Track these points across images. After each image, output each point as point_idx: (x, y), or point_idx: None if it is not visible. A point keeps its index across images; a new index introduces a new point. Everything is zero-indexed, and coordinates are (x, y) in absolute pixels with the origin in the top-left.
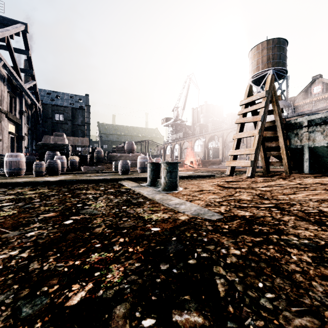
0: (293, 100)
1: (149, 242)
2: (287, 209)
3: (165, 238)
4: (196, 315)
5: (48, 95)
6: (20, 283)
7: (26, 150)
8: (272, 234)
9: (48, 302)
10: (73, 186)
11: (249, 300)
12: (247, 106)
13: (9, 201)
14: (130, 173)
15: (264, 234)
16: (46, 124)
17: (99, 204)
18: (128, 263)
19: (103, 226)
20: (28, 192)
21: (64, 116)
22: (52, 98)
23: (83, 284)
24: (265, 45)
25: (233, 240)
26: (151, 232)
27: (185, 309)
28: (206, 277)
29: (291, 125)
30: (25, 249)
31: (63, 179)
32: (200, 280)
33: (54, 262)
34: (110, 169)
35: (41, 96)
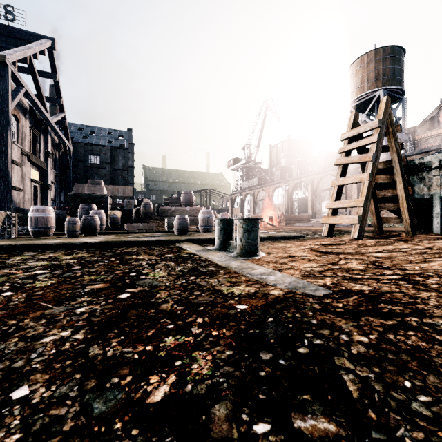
0: (412, 132)
1: (238, 323)
2: (422, 283)
3: (258, 319)
4: (324, 421)
5: (80, 131)
6: (82, 371)
7: (52, 203)
8: (409, 316)
9: (123, 397)
10: (119, 250)
11: (395, 404)
12: (351, 141)
13: (43, 268)
14: (190, 233)
15: (398, 316)
16: (78, 169)
17: (158, 273)
18: (216, 350)
19: (171, 301)
20: (64, 257)
21: (100, 158)
22: (85, 135)
23: (163, 376)
24: (372, 57)
25: (354, 322)
26: (237, 310)
27: (308, 412)
28: (327, 371)
29: (415, 167)
30: (78, 330)
31: (105, 241)
32: (319, 375)
33: (119, 347)
34: (162, 228)
35: (71, 132)
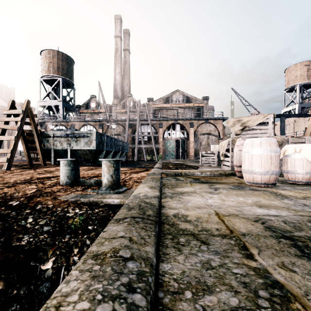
0: (79, 108)
1: None
2: None
3: None
4: None
5: None
6: None
7: None
8: None
9: None
10: None
11: None
12: (9, 116)
13: None
14: None
15: None
16: None
17: None
18: None
19: None
20: None
21: None
22: None
23: None
24: (56, 54)
25: None
26: None
27: None
28: None
29: (45, 135)
30: None
31: None
32: None
33: None
34: None
35: None
